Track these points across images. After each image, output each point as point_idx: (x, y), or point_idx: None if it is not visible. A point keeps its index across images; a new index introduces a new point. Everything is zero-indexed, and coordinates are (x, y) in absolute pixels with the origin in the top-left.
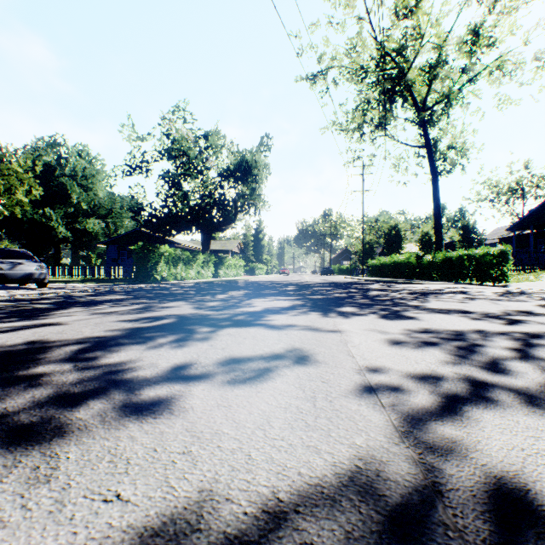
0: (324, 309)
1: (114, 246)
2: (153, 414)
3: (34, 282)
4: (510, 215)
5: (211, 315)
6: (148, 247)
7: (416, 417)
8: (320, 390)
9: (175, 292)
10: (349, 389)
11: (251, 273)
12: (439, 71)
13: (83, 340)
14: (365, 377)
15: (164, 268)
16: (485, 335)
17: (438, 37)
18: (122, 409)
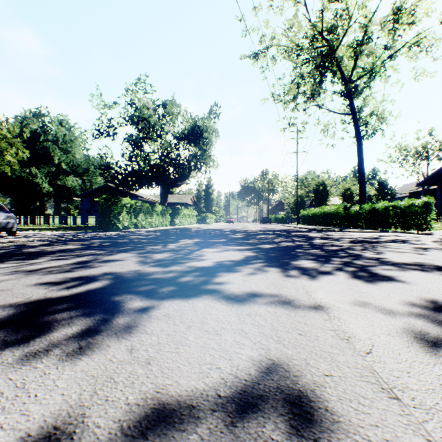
0: (280, 263)
1: (87, 199)
2: None
3: (2, 230)
4: (416, 173)
5: (154, 274)
6: (111, 199)
7: None
8: None
9: (130, 241)
10: None
11: (203, 222)
12: (365, 47)
13: None
14: None
15: (126, 218)
16: None
17: (365, 16)
18: None
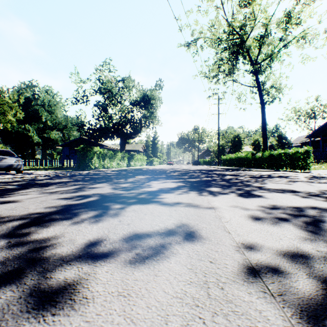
0: (198, 189)
1: (67, 147)
2: (54, 308)
3: (14, 170)
4: (307, 128)
5: (123, 194)
6: (86, 148)
7: (312, 314)
8: (210, 273)
9: (102, 176)
10: (235, 271)
11: (150, 164)
12: (266, 40)
13: (25, 216)
14: (245, 256)
15: (96, 161)
16: (319, 211)
17: (266, 18)
18: (26, 299)
